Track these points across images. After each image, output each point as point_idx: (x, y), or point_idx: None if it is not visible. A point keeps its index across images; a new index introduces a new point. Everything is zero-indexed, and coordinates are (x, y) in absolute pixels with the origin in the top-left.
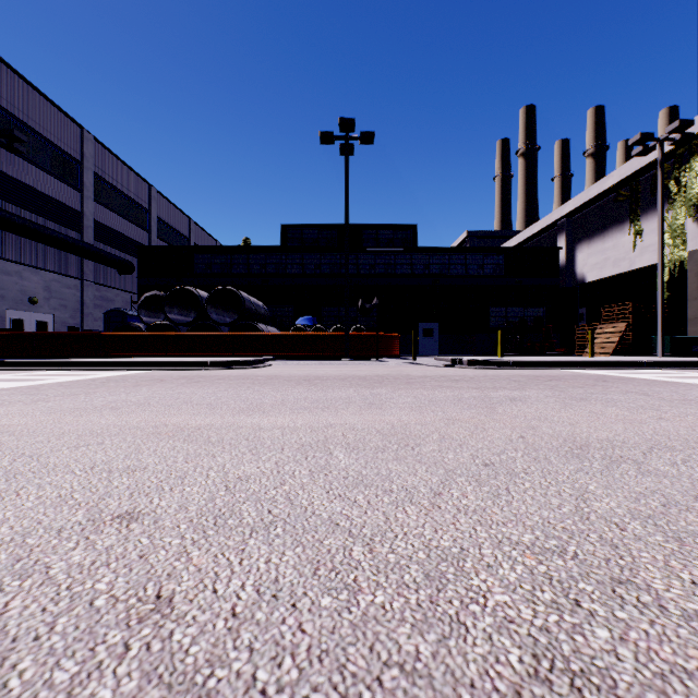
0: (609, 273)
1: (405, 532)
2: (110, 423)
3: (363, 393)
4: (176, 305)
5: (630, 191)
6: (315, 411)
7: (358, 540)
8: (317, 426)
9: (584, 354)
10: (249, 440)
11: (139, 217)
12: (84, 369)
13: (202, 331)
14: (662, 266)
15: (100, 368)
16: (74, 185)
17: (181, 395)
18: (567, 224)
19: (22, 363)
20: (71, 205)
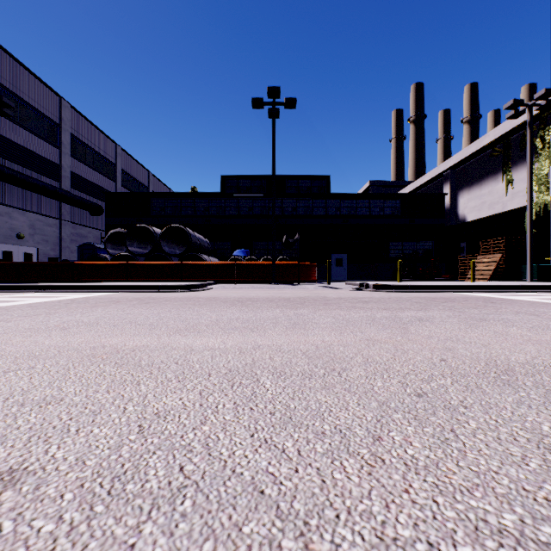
0: (485, 214)
1: (348, 509)
2: (52, 344)
3: (288, 313)
4: (135, 240)
5: (503, 147)
6: (245, 331)
7: (288, 525)
8: (246, 348)
9: (465, 280)
10: (178, 363)
11: (107, 170)
12: (57, 292)
13: (156, 260)
14: (530, 208)
15: (70, 291)
16: (54, 144)
17: (129, 315)
18: (451, 174)
19: (6, 287)
20: (51, 159)
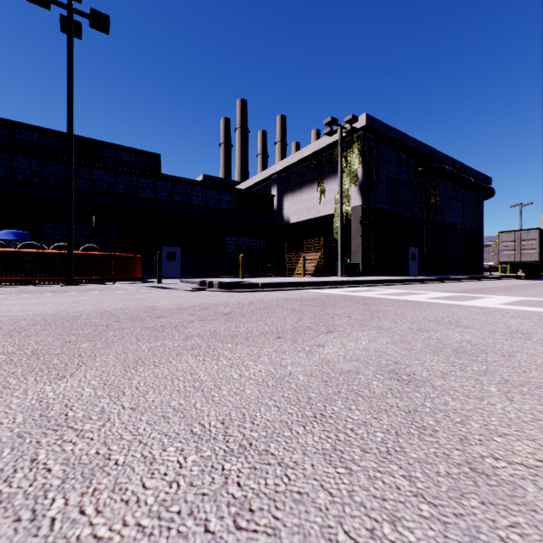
0: (305, 217)
1: None
2: None
3: None
4: None
5: (318, 162)
6: None
7: None
8: None
9: (294, 275)
10: None
11: None
12: None
13: None
14: (341, 214)
15: None
16: None
17: None
18: (278, 179)
19: None
20: None
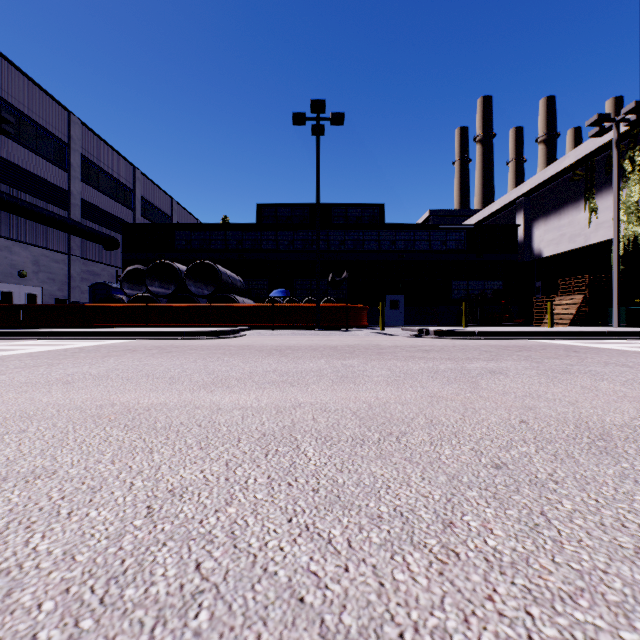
0: (565, 248)
1: (414, 624)
2: (51, 402)
3: (335, 364)
4: (156, 279)
5: (586, 171)
6: (283, 386)
7: None
8: (284, 406)
9: (542, 325)
10: (201, 425)
11: (124, 197)
12: (64, 339)
13: (181, 302)
14: (618, 241)
15: (80, 338)
16: (62, 166)
17: (146, 367)
18: (525, 202)
19: (4, 333)
20: (59, 185)
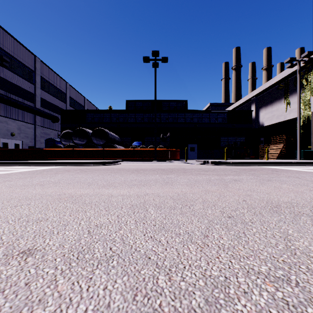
0: (274, 121)
1: (189, 264)
2: (37, 193)
3: (163, 177)
4: (77, 136)
5: (284, 84)
6: (140, 186)
7: (161, 270)
8: (140, 195)
9: (263, 159)
10: (105, 202)
11: (61, 96)
12: (34, 165)
13: (89, 148)
14: (299, 118)
15: (41, 165)
16: (31, 82)
17: (76, 178)
18: (255, 99)
19: (5, 163)
20: (30, 91)
